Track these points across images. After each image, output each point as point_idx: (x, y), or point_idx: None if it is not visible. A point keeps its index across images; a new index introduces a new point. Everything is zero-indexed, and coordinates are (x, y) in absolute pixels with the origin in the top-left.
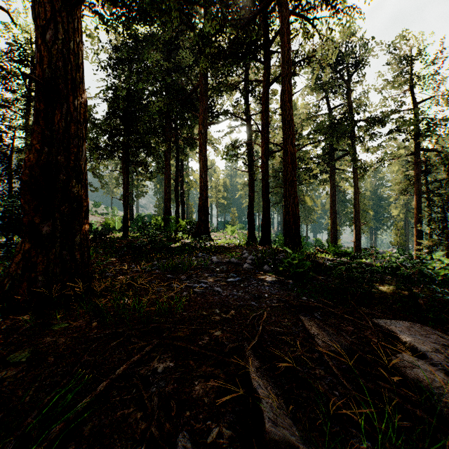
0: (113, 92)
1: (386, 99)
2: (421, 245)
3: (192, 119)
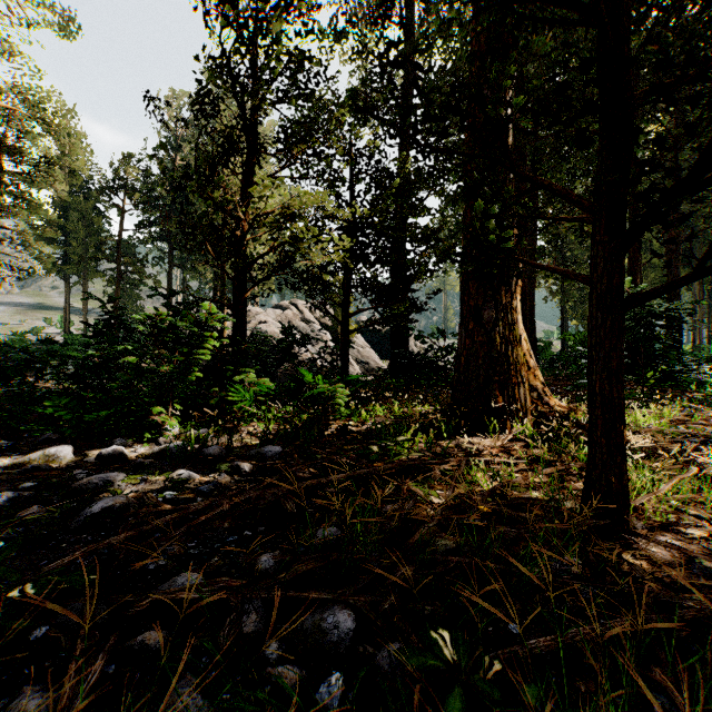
0: None
1: None
2: None
3: None
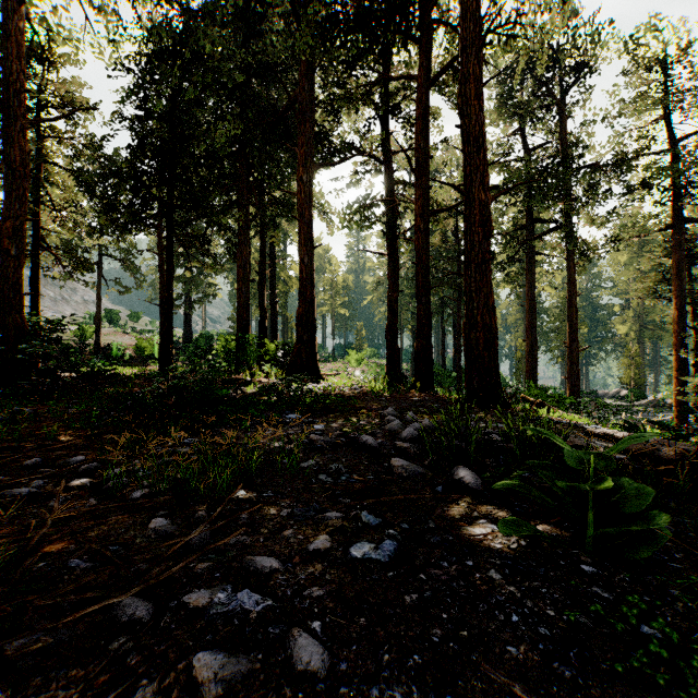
0: (141, 107)
1: (622, 135)
2: (685, 386)
3: (287, 162)
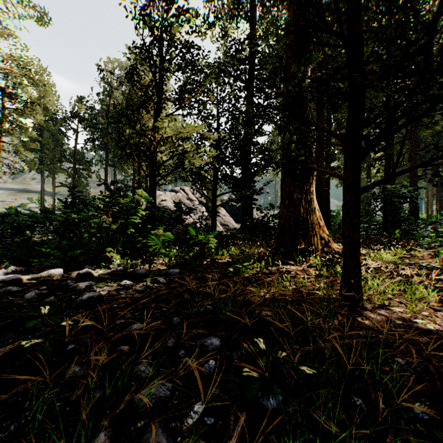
0: None
1: None
2: None
3: None
